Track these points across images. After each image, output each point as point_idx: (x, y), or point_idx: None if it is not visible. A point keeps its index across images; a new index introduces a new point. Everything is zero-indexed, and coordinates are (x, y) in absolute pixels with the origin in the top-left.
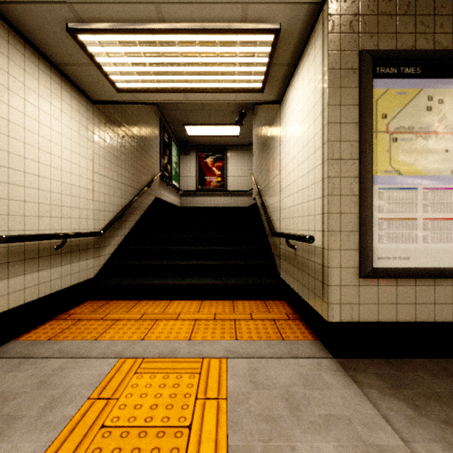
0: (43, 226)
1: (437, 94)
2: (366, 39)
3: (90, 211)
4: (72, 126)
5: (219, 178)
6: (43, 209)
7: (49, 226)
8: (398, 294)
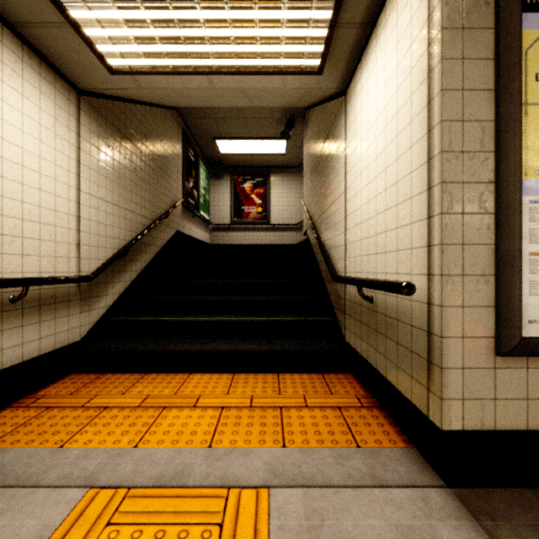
0: None
1: None
2: None
3: (75, 246)
4: (42, 121)
5: (259, 208)
6: None
7: (0, 267)
8: None
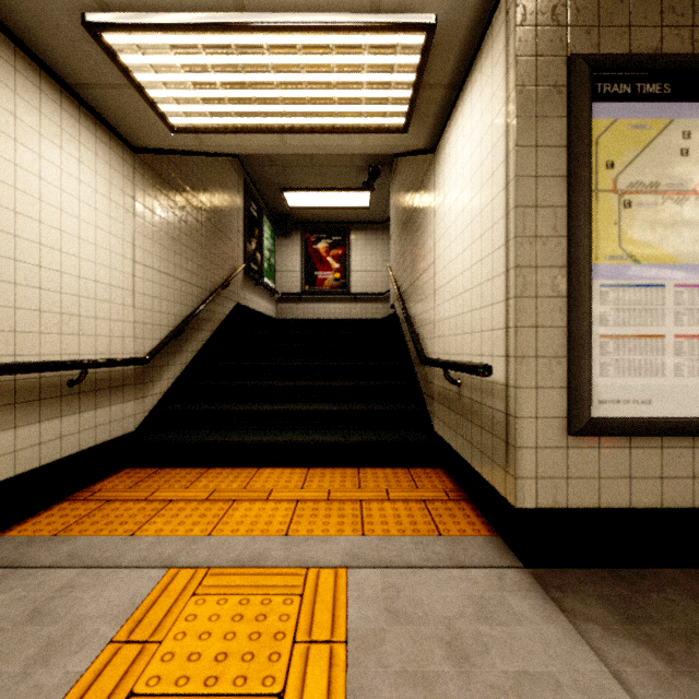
0: (48, 349)
1: (698, 128)
2: (579, 37)
3: (129, 324)
4: (98, 187)
5: (337, 274)
6: (48, 320)
7: (59, 348)
8: (632, 461)
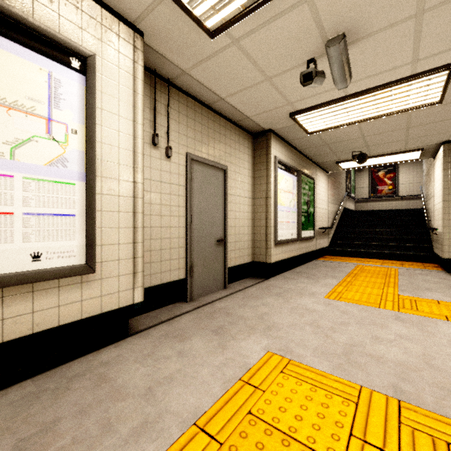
0: (320, 225)
1: None
2: None
3: (327, 218)
4: (324, 187)
5: (390, 187)
6: (320, 219)
7: (321, 225)
8: None
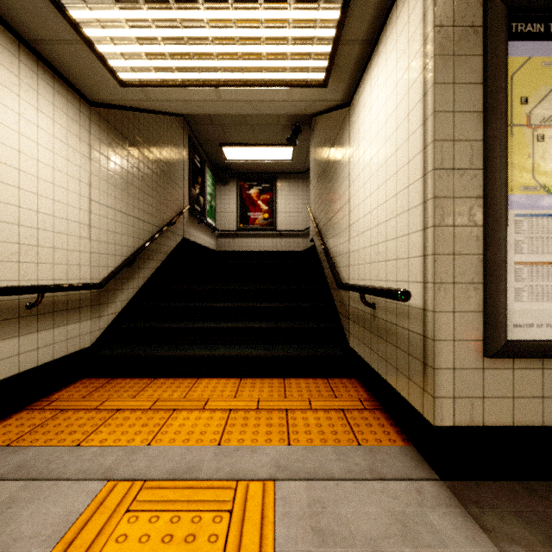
0: (6, 275)
1: None
2: None
3: (86, 254)
4: (56, 133)
5: (266, 215)
6: (6, 250)
7: (17, 274)
8: (545, 381)
